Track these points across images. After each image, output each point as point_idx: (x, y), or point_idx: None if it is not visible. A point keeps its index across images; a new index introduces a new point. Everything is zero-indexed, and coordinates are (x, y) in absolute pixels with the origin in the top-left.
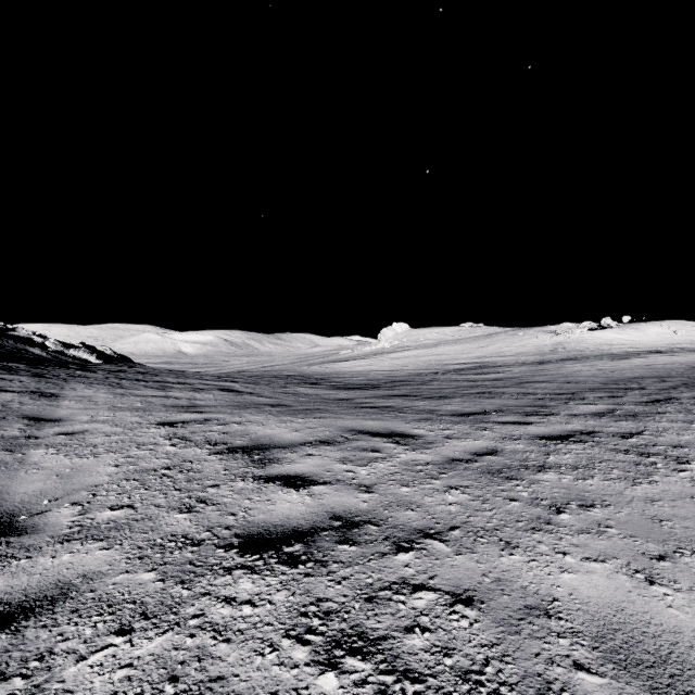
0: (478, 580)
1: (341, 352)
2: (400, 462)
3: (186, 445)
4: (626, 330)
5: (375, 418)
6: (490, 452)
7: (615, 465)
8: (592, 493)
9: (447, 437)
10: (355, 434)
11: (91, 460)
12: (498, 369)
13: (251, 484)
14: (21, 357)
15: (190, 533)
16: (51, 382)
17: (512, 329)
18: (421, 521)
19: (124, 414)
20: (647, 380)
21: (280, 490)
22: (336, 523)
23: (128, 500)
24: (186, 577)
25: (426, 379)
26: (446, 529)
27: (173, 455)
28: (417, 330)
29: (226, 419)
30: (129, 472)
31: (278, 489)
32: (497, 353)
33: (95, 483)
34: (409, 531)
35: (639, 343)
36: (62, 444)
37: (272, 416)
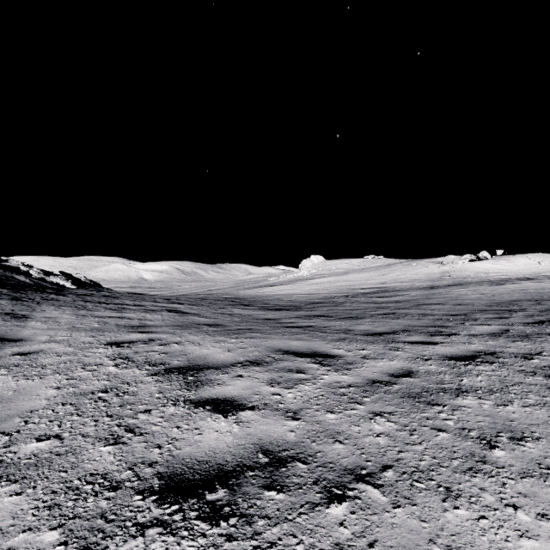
0: (426, 549)
1: (269, 279)
2: (323, 383)
3: (127, 366)
4: (499, 261)
5: (298, 338)
6: (406, 373)
7: (528, 388)
8: (517, 422)
9: (365, 357)
10: (282, 355)
11: (36, 382)
12: (398, 293)
13: (181, 410)
14: (7, 283)
15: (111, 472)
16: (25, 305)
17: (406, 260)
18: (351, 458)
19: (79, 334)
20: (525, 303)
21: (209, 416)
22: (262, 460)
23: (58, 428)
24: (92, 538)
25: (339, 301)
26: (378, 469)
27: (113, 376)
28: (330, 261)
29: (168, 339)
30: (68, 396)
31: (207, 415)
32: (396, 280)
33: (31, 408)
34: (340, 471)
35: (510, 272)
36: (14, 365)
37: (208, 336)
